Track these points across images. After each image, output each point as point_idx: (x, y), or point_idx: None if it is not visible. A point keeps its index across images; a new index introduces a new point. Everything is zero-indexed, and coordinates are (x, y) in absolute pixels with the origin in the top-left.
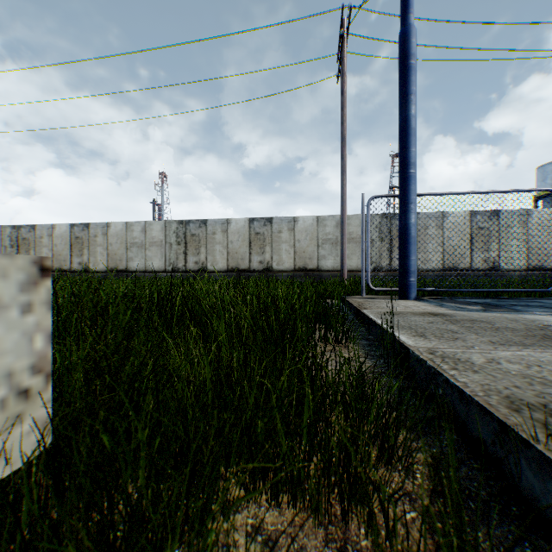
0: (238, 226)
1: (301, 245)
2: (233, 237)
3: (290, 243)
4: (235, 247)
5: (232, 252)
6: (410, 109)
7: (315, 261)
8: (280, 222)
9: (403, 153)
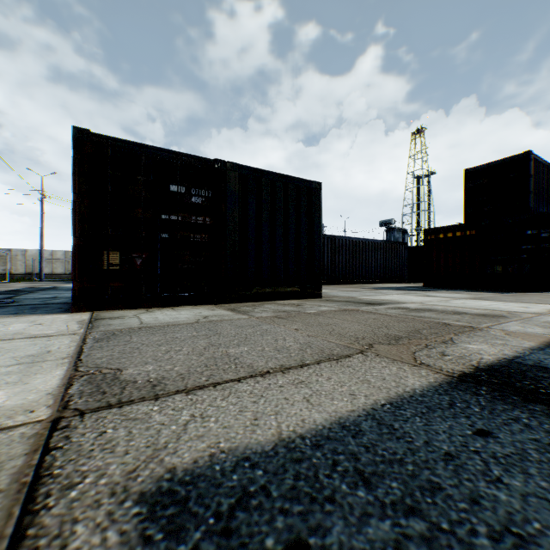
0: None
1: (31, 262)
2: None
3: (24, 261)
4: None
5: None
6: (43, 243)
7: (39, 270)
8: (18, 251)
9: (42, 252)
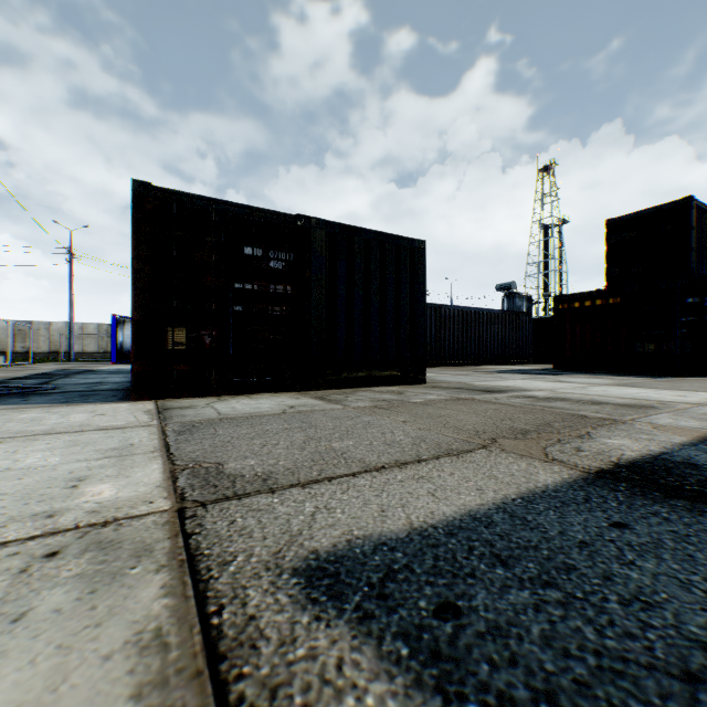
0: (6, 325)
1: (56, 338)
2: (1, 331)
3: (48, 337)
4: (3, 338)
5: (0, 341)
6: (72, 314)
7: (66, 347)
8: (40, 324)
9: (71, 325)
